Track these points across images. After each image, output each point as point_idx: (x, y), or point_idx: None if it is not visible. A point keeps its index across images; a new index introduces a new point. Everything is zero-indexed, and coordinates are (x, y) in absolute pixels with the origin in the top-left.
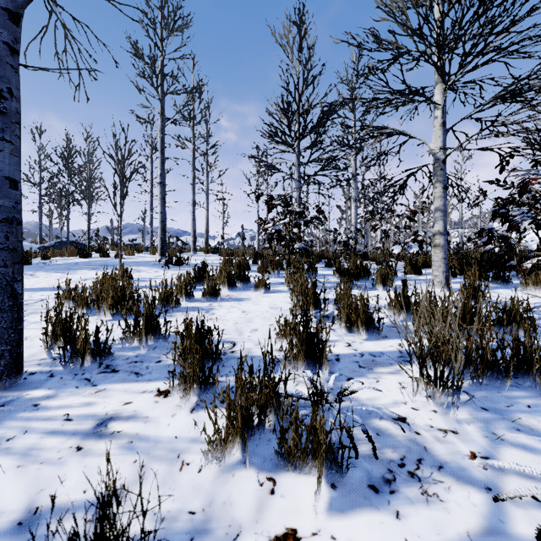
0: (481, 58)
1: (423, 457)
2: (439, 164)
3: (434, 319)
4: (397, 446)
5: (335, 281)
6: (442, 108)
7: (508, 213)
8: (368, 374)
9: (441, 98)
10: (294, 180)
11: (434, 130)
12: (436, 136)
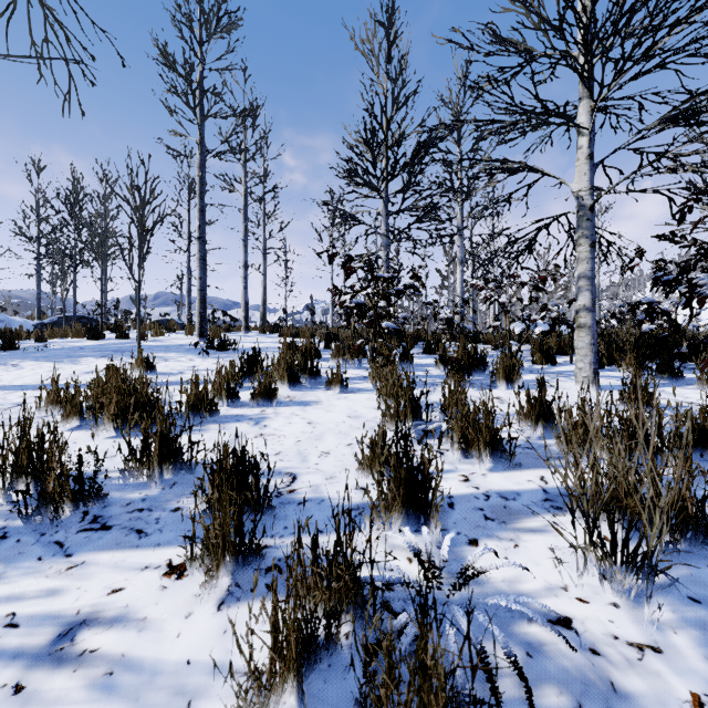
0: (649, 61)
1: (613, 707)
2: (584, 212)
3: (591, 439)
4: (565, 682)
5: (438, 374)
6: (589, 134)
7: (689, 281)
8: (499, 531)
9: (588, 120)
10: (380, 235)
11: (578, 165)
12: (581, 173)
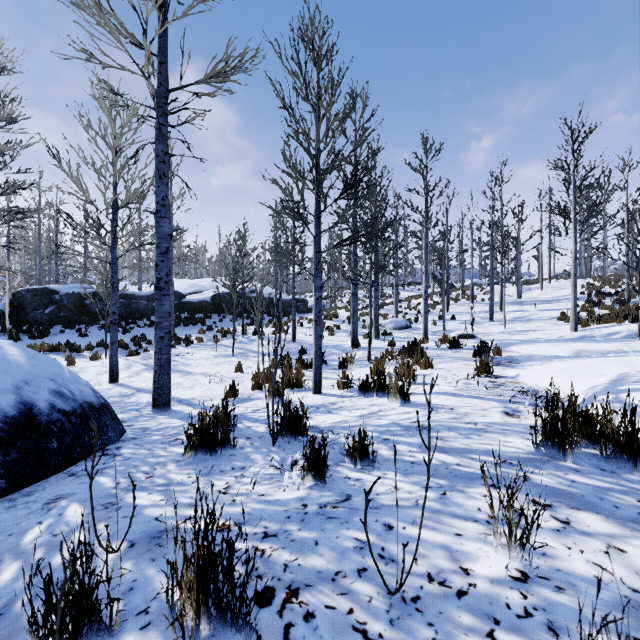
0: None
1: None
2: None
3: None
4: None
5: None
6: None
7: None
8: None
9: None
10: None
11: None
12: None
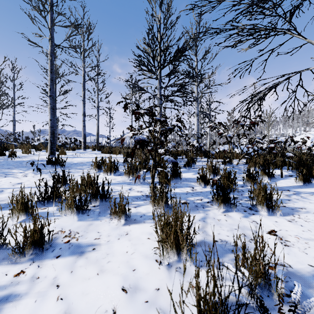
0: None
1: None
2: None
3: None
4: None
5: (201, 190)
6: None
7: None
8: None
9: None
10: (157, 99)
11: None
12: None
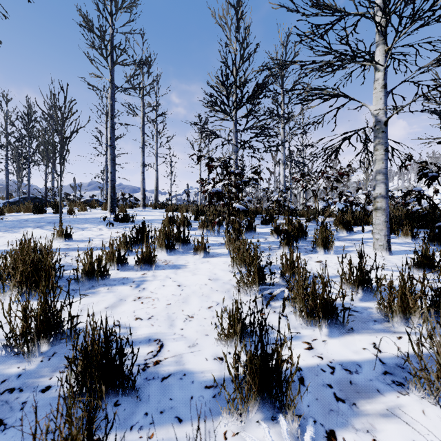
0: (436, 10)
1: None
2: (380, 126)
3: (410, 307)
4: None
5: (273, 240)
6: (384, 69)
7: None
8: (353, 418)
9: (383, 59)
10: (232, 145)
11: (375, 92)
12: (377, 98)
